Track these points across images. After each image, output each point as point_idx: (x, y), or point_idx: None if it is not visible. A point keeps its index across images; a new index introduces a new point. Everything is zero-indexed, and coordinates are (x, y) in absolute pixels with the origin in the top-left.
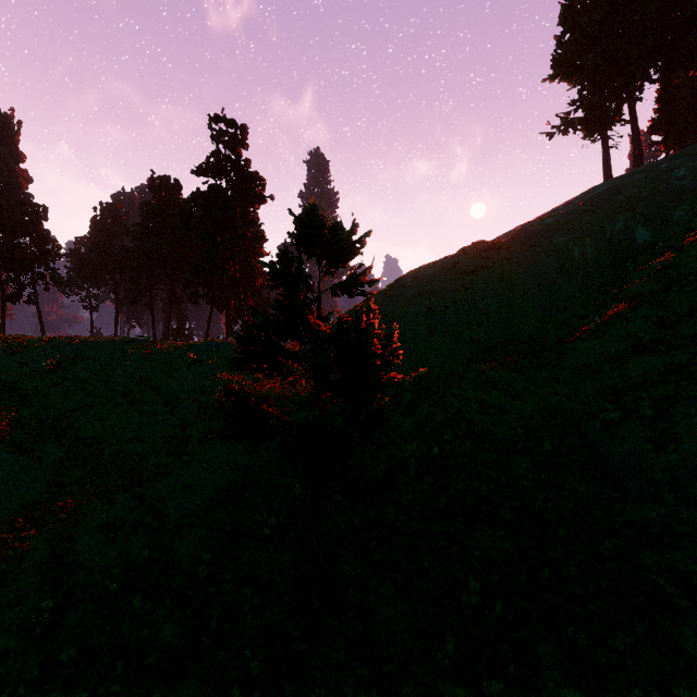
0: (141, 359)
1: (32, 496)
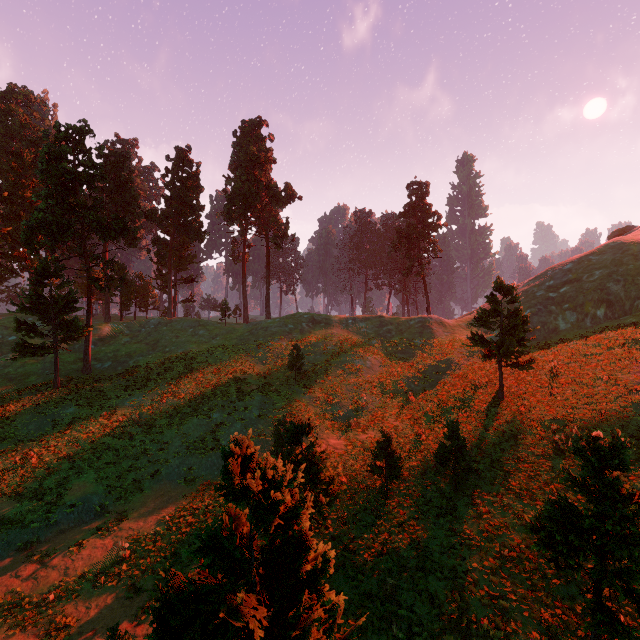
0: (389, 325)
1: (381, 371)
